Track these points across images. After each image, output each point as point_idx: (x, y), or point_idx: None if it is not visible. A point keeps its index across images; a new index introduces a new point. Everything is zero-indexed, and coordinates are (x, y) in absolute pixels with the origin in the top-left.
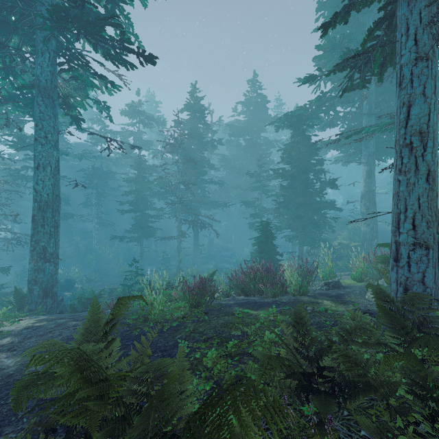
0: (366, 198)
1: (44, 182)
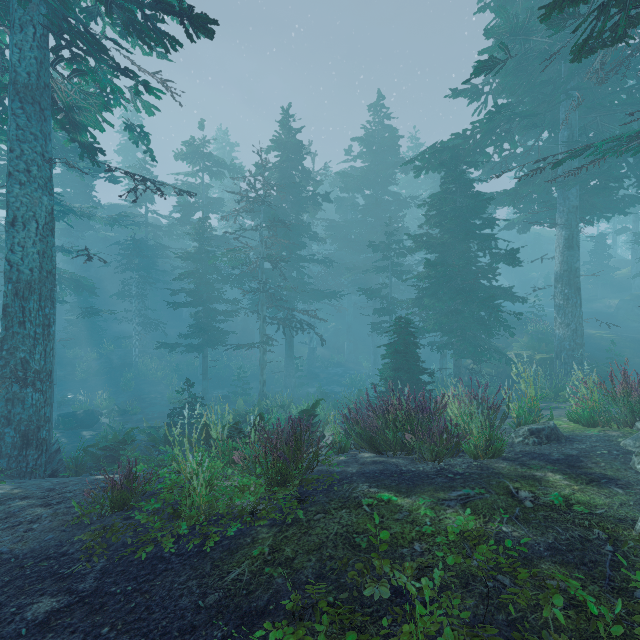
0: (564, 282)
1: (24, 249)
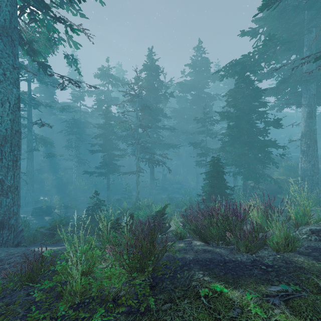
0: (307, 137)
1: (2, 118)
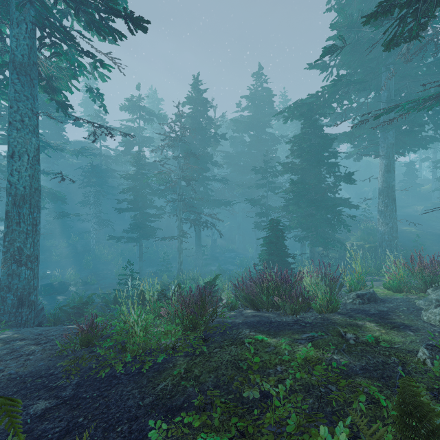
0: (385, 194)
1: (20, 173)
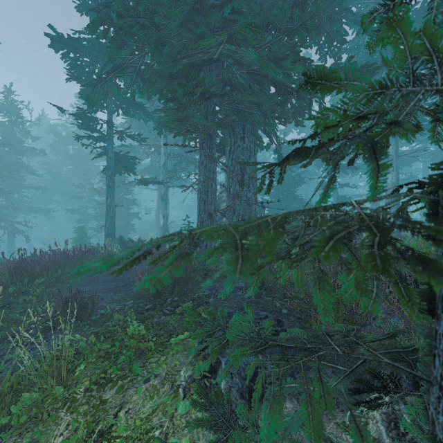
0: (158, 211)
1: None
